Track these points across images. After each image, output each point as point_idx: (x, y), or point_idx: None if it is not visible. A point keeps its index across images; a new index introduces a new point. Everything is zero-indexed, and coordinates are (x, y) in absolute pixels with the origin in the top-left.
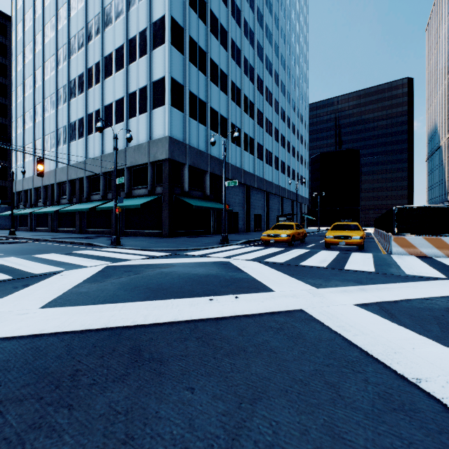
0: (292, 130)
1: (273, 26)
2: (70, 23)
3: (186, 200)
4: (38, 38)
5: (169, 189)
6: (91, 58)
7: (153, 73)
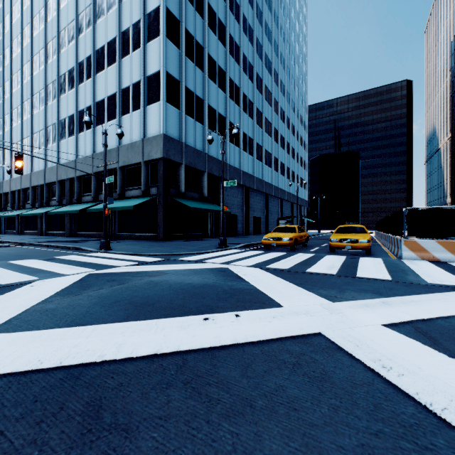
0: (292, 131)
1: (273, 24)
2: (60, 15)
3: (182, 201)
4: (26, 31)
5: (164, 190)
6: (82, 52)
7: (148, 67)
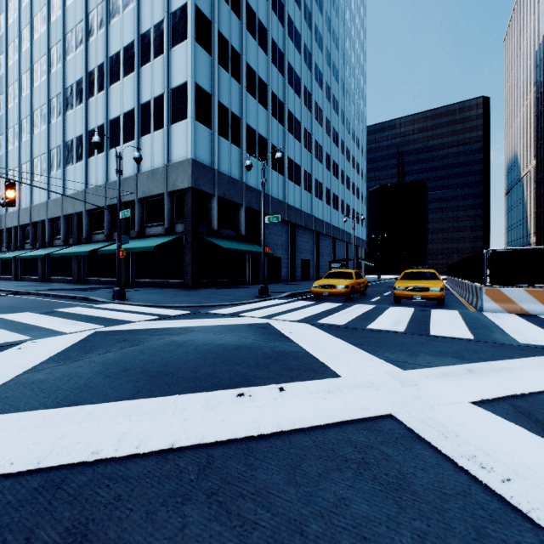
0: (347, 156)
1: (324, 27)
2: (66, 14)
3: (214, 241)
4: (25, 34)
5: (192, 227)
6: (93, 59)
7: (172, 77)
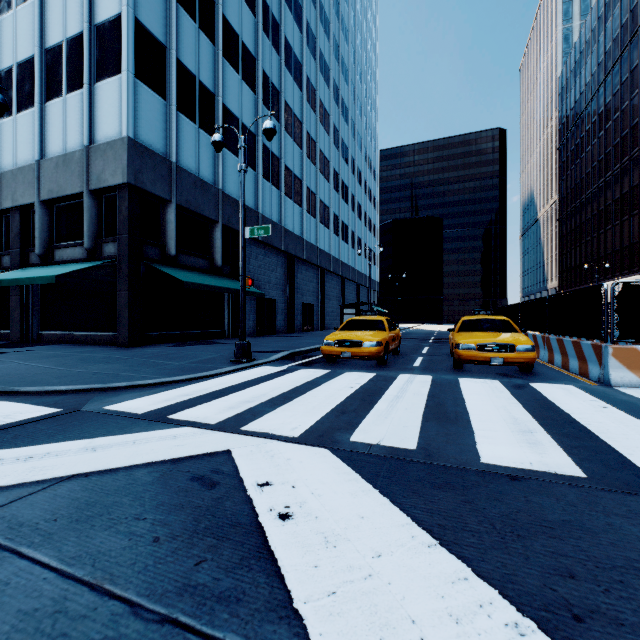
0: (358, 178)
1: (332, 9)
2: None
3: (168, 271)
4: None
5: (130, 248)
6: None
7: (98, 6)
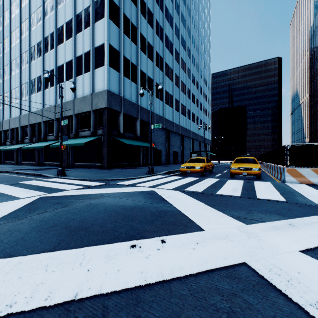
0: (200, 91)
1: (187, 14)
2: (31, 2)
3: (121, 140)
4: (6, 14)
5: (107, 131)
6: (47, 29)
7: (95, 40)
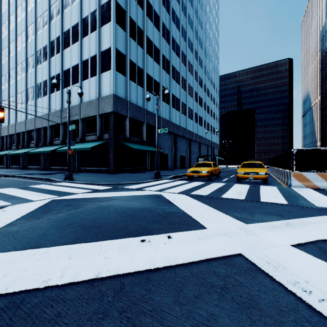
0: (207, 93)
1: (194, 15)
2: (37, 6)
3: (127, 144)
4: (12, 18)
5: (114, 136)
6: (53, 33)
7: (102, 45)
